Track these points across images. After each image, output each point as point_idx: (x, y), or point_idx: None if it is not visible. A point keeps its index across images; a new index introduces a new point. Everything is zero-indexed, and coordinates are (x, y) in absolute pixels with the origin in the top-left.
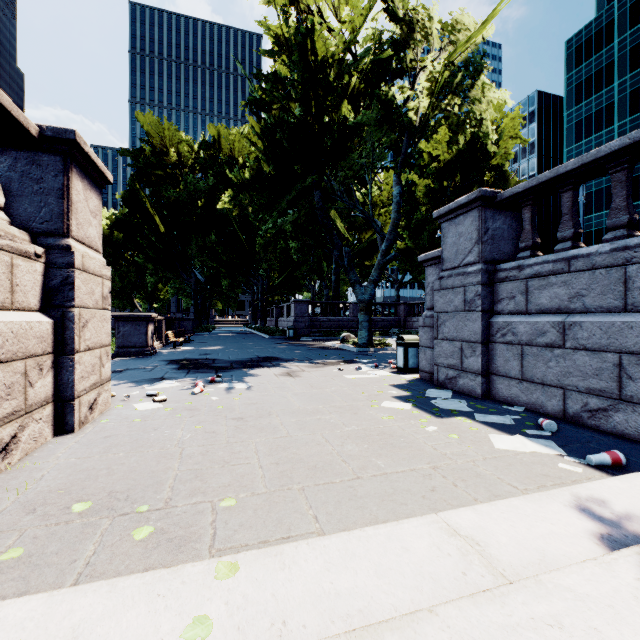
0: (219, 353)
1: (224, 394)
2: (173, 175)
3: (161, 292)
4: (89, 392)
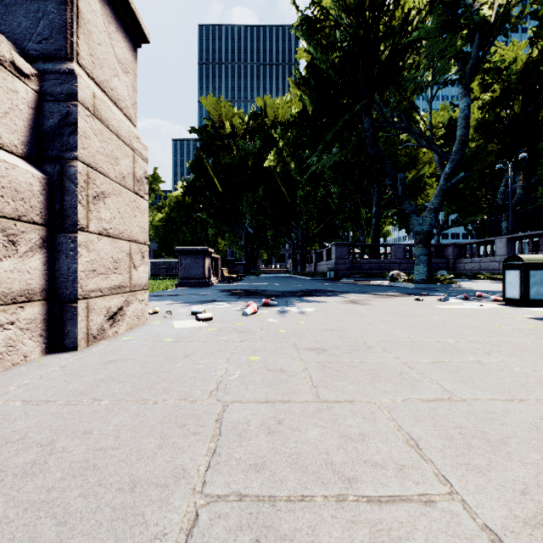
0: (268, 286)
1: (283, 317)
2: (228, 145)
3: (220, 245)
4: (108, 296)
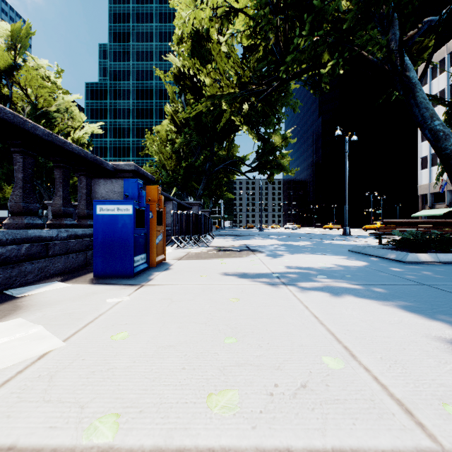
0: None
1: None
2: None
3: None
4: None
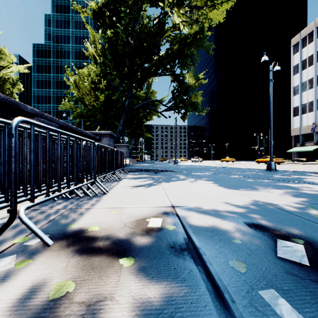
0: None
1: None
2: None
3: None
4: None
